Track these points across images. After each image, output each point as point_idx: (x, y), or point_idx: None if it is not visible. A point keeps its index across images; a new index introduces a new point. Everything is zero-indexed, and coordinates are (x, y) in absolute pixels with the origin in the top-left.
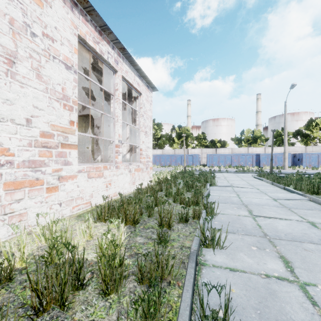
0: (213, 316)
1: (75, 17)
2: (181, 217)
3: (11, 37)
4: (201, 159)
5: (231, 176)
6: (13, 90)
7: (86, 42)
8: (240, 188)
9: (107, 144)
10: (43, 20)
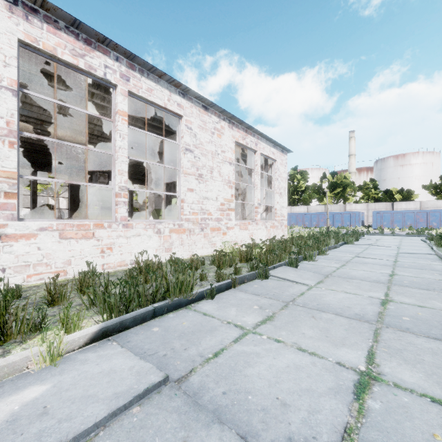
0: (291, 259)
1: (233, 132)
2: (299, 252)
3: (212, 160)
4: (366, 219)
5: (392, 238)
6: (212, 184)
7: (238, 142)
8: (379, 246)
9: (245, 205)
10: (221, 144)
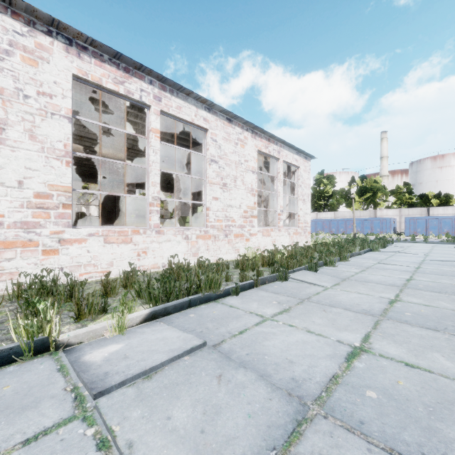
0: (311, 264)
1: (256, 141)
2: (320, 258)
3: (235, 170)
4: (399, 225)
5: (423, 246)
6: (236, 193)
7: (261, 151)
8: (406, 254)
9: (268, 211)
10: (244, 154)
